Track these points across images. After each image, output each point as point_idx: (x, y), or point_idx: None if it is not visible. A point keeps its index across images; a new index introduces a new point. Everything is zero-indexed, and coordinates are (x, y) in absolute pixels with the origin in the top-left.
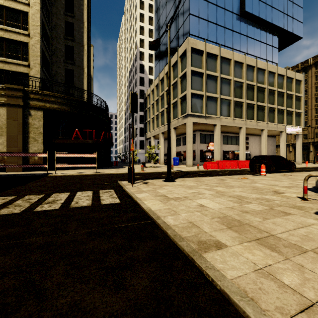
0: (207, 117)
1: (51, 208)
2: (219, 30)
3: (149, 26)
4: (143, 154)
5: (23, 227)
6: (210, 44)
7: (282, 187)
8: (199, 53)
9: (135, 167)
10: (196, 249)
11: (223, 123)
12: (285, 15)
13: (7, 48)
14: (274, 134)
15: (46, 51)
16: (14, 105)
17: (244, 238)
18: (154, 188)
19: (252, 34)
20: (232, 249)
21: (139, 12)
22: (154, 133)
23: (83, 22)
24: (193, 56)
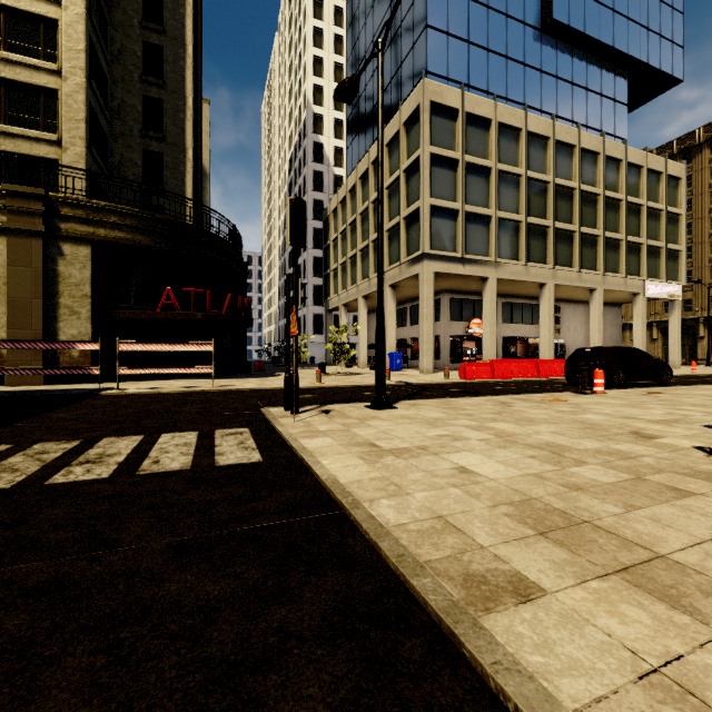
0: (467, 261)
1: (90, 478)
2: (495, 63)
3: (336, 57)
4: (321, 345)
5: (6, 531)
6: (475, 94)
7: (651, 423)
8: (450, 115)
9: (303, 374)
10: (461, 602)
11: (503, 275)
12: (643, 30)
13: (10, 102)
14: (617, 300)
15: (99, 110)
16: (23, 231)
17: (588, 567)
18: (345, 424)
19: (568, 73)
20: (562, 602)
21: (313, 25)
22: (346, 299)
23: (184, 44)
24: (435, 123)
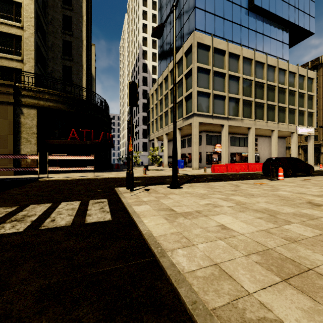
0: (214, 117)
1: (12, 231)
2: (227, 25)
3: (153, 24)
4: (146, 156)
5: None
6: (218, 39)
7: (315, 196)
8: (206, 48)
9: (137, 170)
10: None
11: (231, 124)
12: (296, 9)
13: None
14: (284, 135)
15: (42, 46)
16: (4, 102)
17: None
18: (157, 197)
19: (261, 29)
20: None
21: (142, 9)
22: (157, 135)
23: (82, 15)
24: (199, 52)
